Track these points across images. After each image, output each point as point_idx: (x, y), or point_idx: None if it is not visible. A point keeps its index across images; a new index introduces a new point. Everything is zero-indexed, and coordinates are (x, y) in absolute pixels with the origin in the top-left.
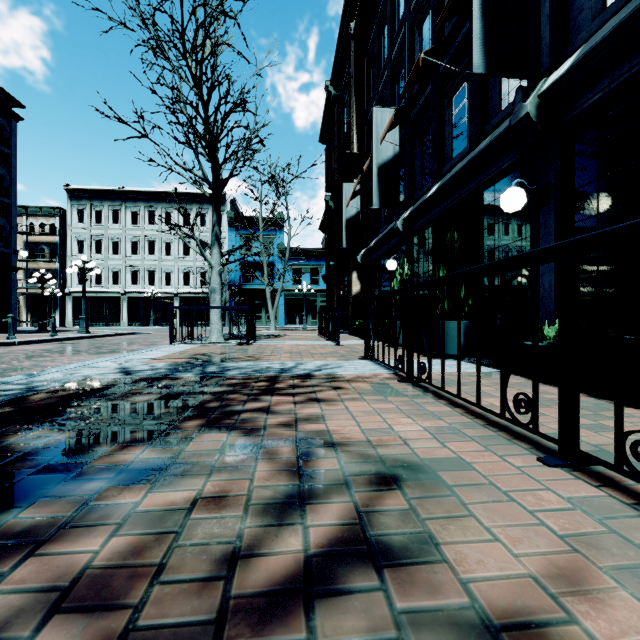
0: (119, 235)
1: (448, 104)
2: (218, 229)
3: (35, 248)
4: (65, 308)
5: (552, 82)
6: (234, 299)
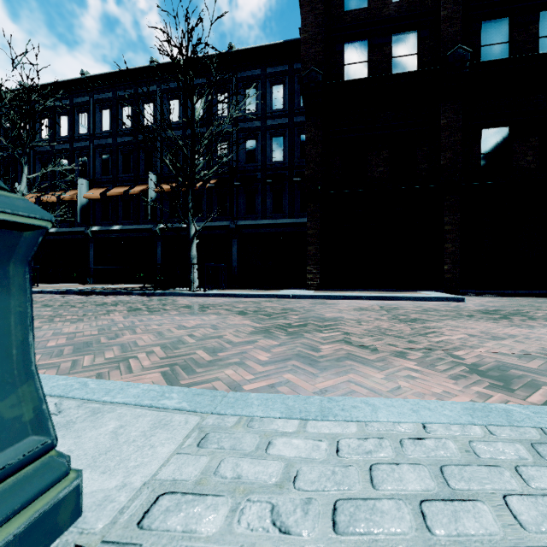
0: None
1: None
2: None
3: None
4: None
5: None
6: None
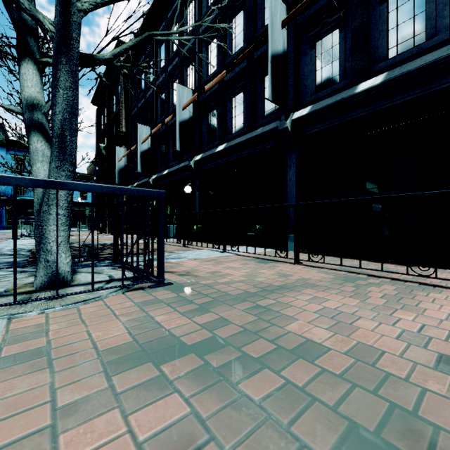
0: None
1: (171, 139)
2: None
3: None
4: None
5: (197, 159)
6: (5, 207)
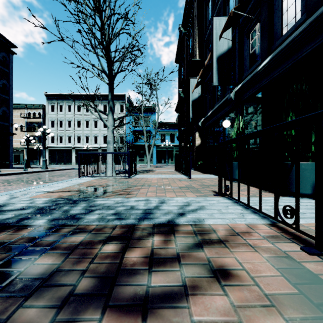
0: (71, 117)
1: None
2: (112, 103)
3: (31, 125)
4: None
5: None
6: (129, 150)
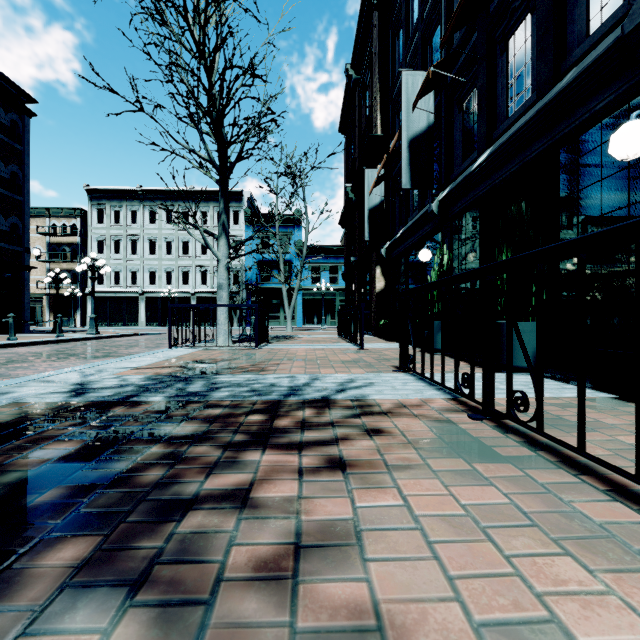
0: (137, 235)
1: (501, 50)
2: (225, 217)
3: (57, 249)
4: (86, 308)
5: None
6: (251, 298)
